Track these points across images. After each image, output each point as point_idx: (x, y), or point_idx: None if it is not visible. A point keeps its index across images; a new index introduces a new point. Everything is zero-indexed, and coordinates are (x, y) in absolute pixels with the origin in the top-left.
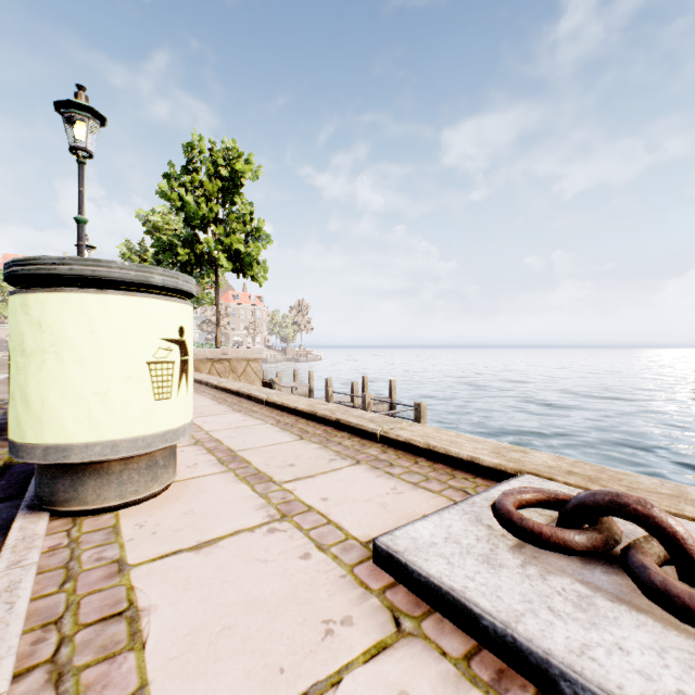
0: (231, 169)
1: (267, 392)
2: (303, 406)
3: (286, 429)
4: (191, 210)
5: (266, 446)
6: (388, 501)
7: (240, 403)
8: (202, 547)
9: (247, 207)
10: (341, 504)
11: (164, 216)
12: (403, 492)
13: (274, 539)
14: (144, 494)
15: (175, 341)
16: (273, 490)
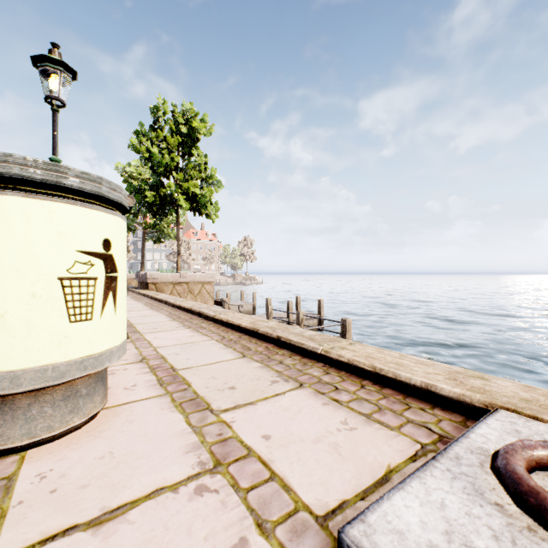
0: (189, 127)
1: (215, 310)
2: (246, 323)
3: (229, 346)
4: (156, 159)
5: (208, 365)
6: (341, 441)
7: (191, 319)
8: (104, 522)
9: (202, 159)
10: (286, 445)
11: (137, 168)
12: (356, 428)
13: (201, 507)
14: (61, 429)
15: (97, 255)
16: (208, 422)
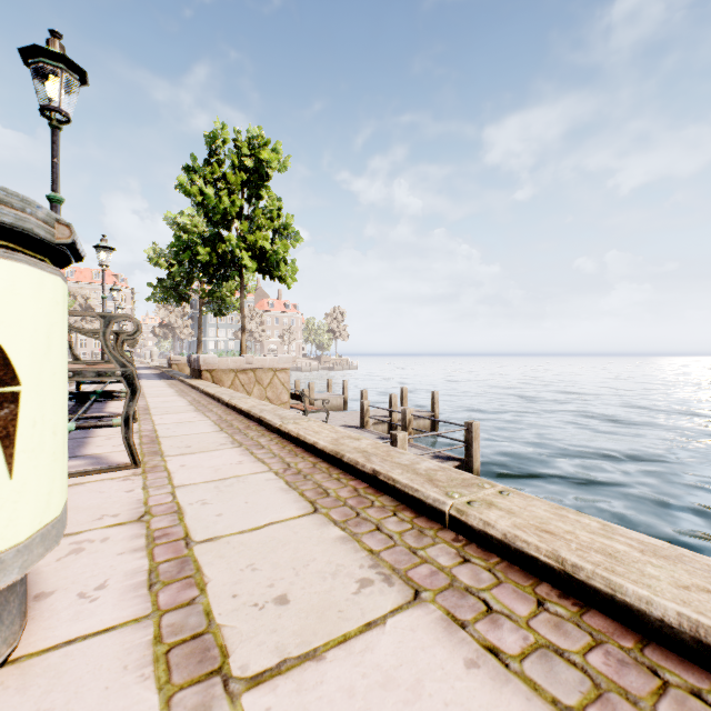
0: (256, 159)
1: (283, 415)
2: (324, 443)
3: (294, 485)
4: (211, 203)
5: (250, 532)
6: None
7: (246, 430)
8: None
9: (274, 203)
10: None
11: (192, 219)
12: None
13: None
14: None
15: None
16: None
